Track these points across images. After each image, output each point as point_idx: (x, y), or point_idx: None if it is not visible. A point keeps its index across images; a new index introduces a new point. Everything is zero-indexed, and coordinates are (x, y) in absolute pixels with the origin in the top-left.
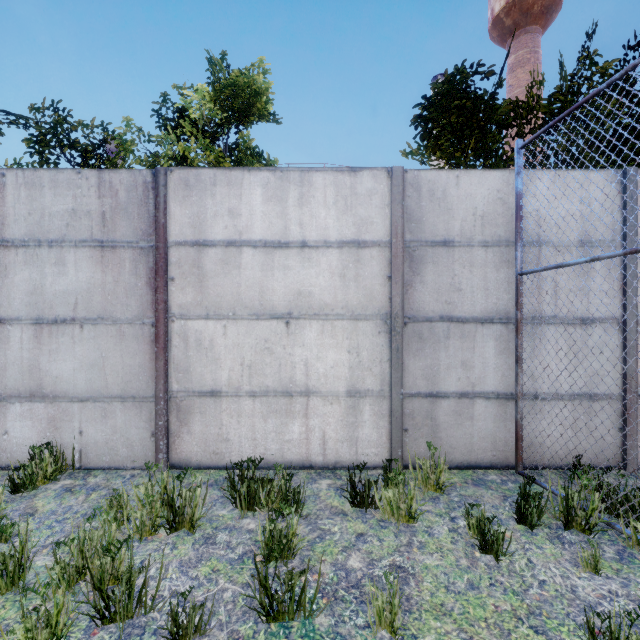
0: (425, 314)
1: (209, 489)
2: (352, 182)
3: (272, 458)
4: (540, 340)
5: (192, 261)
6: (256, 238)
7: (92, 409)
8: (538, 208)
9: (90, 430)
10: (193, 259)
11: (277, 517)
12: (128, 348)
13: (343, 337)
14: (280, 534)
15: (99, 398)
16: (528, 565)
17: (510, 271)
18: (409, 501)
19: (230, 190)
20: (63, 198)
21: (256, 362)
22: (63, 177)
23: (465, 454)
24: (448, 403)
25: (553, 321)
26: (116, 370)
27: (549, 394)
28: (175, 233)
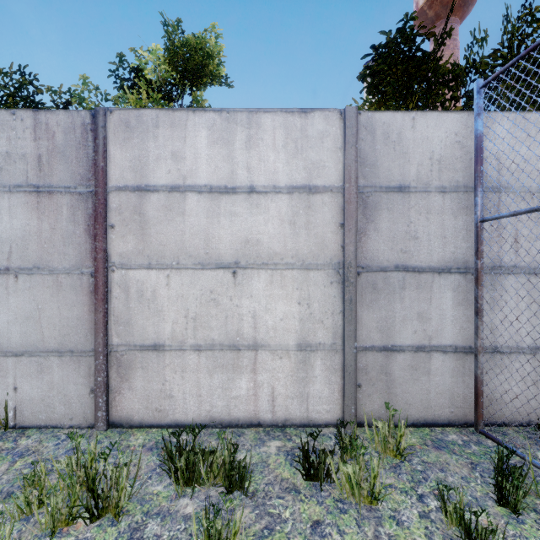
0: (379, 263)
1: (147, 454)
2: (303, 124)
3: (218, 415)
4: (506, 291)
5: (133, 207)
6: (201, 183)
7: (27, 364)
8: (504, 149)
9: (25, 386)
10: (134, 205)
11: (215, 517)
12: (65, 299)
13: (293, 288)
14: (219, 537)
15: (35, 352)
16: None
17: (468, 218)
18: (372, 479)
19: (173, 132)
20: None
21: (201, 314)
22: None
23: (421, 411)
24: (403, 357)
25: (513, 271)
26: (53, 323)
27: (509, 347)
28: (115, 177)
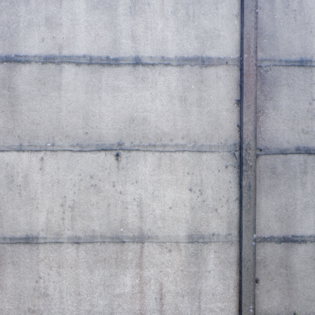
0: (279, 145)
1: None
2: None
3: None
4: None
5: (1, 80)
6: (79, 53)
7: None
8: None
9: None
10: (2, 78)
11: None
12: None
13: (183, 172)
14: None
15: None
16: None
17: None
18: None
19: None
20: None
21: (80, 202)
22: None
23: None
24: (305, 248)
25: None
26: None
27: None
28: None
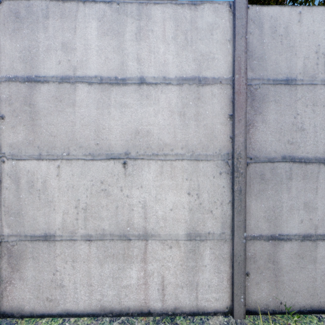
0: (267, 154)
1: None
2: (192, 16)
3: (109, 304)
4: None
5: (23, 98)
6: (91, 74)
7: None
8: None
9: None
10: (24, 96)
11: None
12: None
13: (183, 178)
14: None
15: None
16: None
17: None
18: None
19: (63, 23)
20: None
21: (91, 204)
22: None
23: (308, 298)
24: (290, 246)
25: None
26: None
27: None
28: (5, 68)
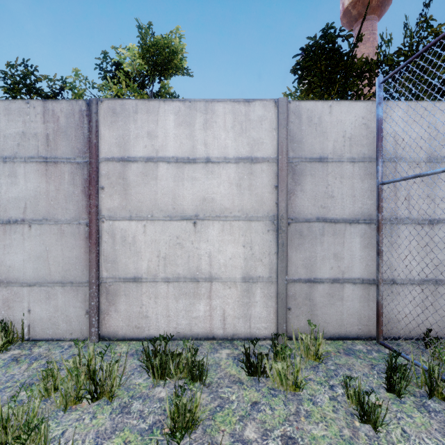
0: (305, 216)
1: (130, 358)
2: (246, 110)
3: (182, 331)
4: (399, 237)
5: (118, 173)
6: (169, 155)
7: (38, 292)
8: (397, 130)
9: (36, 309)
10: (119, 172)
11: (182, 394)
12: (67, 243)
13: (239, 234)
14: (185, 408)
15: (44, 283)
16: (403, 435)
17: (372, 182)
18: (295, 373)
19: (149, 117)
20: (15, 123)
21: (169, 254)
22: (15, 106)
23: (336, 328)
24: (323, 287)
25: (406, 222)
26: (57, 261)
27: (403, 280)
28: (104, 151)
